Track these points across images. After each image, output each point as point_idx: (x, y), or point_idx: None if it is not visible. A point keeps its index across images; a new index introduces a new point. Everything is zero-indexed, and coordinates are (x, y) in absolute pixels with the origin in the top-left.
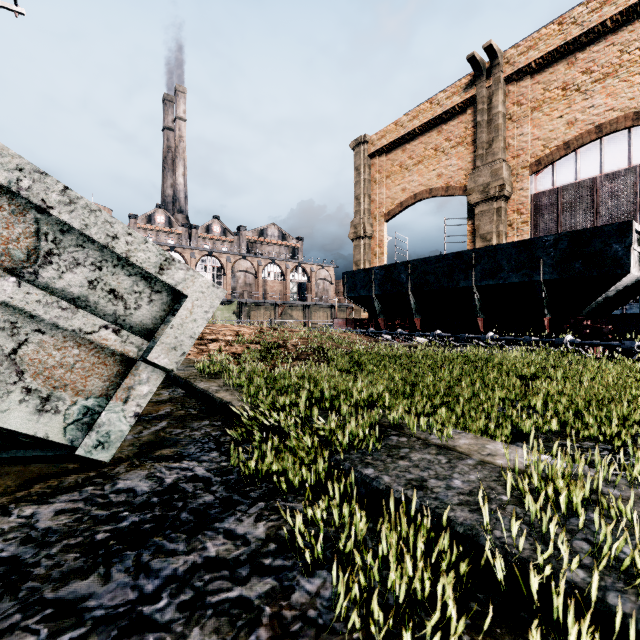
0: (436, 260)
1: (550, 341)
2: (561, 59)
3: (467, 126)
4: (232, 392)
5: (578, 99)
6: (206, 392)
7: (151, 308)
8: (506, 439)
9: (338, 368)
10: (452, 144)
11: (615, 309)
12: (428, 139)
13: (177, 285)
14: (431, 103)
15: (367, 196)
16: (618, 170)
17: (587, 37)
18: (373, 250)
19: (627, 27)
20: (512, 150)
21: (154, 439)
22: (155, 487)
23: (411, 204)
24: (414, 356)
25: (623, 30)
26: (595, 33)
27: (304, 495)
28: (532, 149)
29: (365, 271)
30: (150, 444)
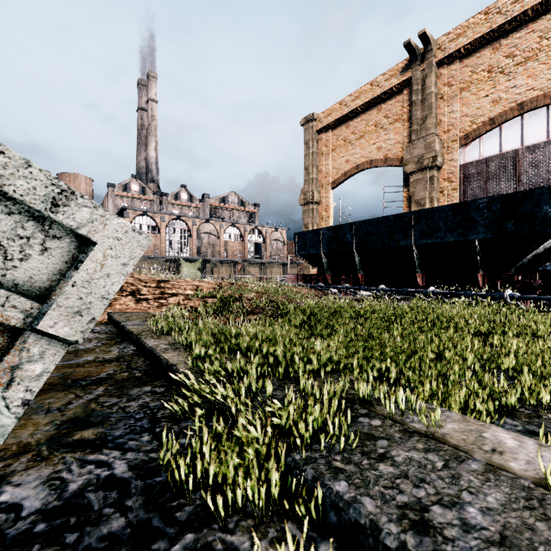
0: (378, 221)
1: (490, 295)
2: (487, 45)
3: (403, 105)
4: (180, 352)
5: (502, 80)
6: (154, 351)
7: (46, 259)
8: (493, 416)
9: (292, 324)
10: (390, 121)
11: (541, 265)
12: (369, 116)
13: (80, 228)
14: (371, 85)
15: (315, 167)
16: (538, 143)
17: (510, 25)
18: (320, 214)
19: (546, 16)
20: (443, 126)
21: (81, 413)
22: (50, 500)
23: (354, 174)
24: (364, 310)
25: (542, 19)
26: (517, 21)
27: (251, 517)
28: (461, 125)
29: (314, 232)
30: (73, 421)
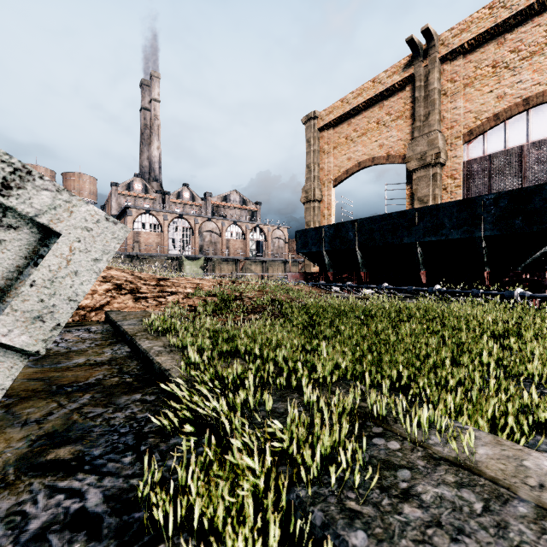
0: (381, 219)
1: (499, 294)
2: (491, 40)
3: (406, 101)
4: (175, 355)
5: (507, 75)
6: (147, 354)
7: None
8: (526, 434)
9: (294, 324)
10: (392, 118)
11: None
12: (371, 114)
13: (39, 215)
14: (373, 82)
15: (317, 165)
16: (544, 138)
17: (515, 19)
18: (322, 212)
19: None
20: (446, 122)
21: (60, 427)
22: (4, 544)
23: (356, 171)
24: (369, 309)
25: None
26: (523, 15)
27: None
28: (465, 121)
29: (316, 229)
30: (50, 436)
